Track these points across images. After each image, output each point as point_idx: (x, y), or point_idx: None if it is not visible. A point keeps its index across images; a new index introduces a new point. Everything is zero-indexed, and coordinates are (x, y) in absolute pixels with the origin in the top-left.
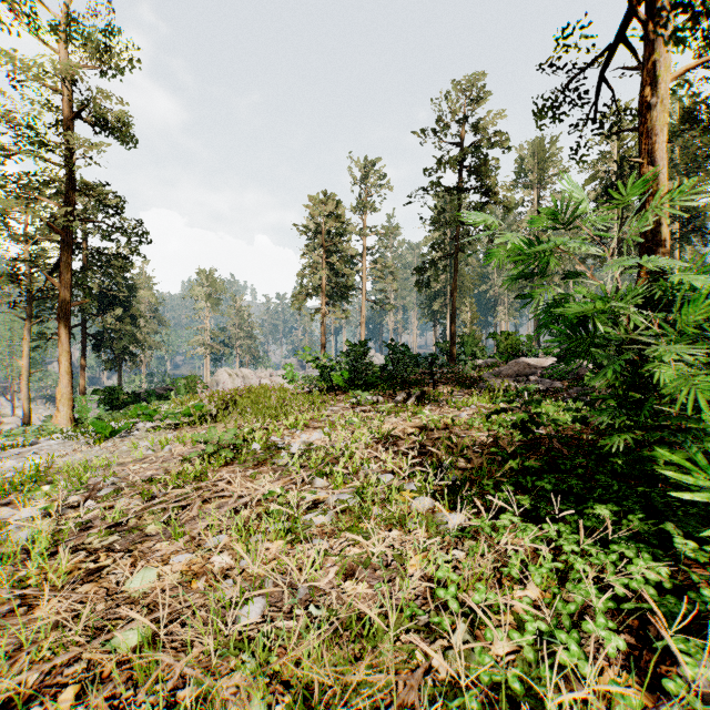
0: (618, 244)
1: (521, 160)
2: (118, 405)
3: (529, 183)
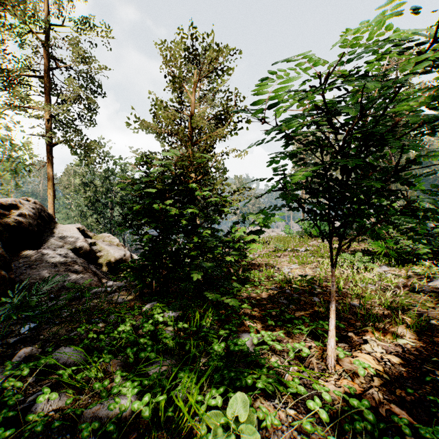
0: None
1: None
2: None
3: None
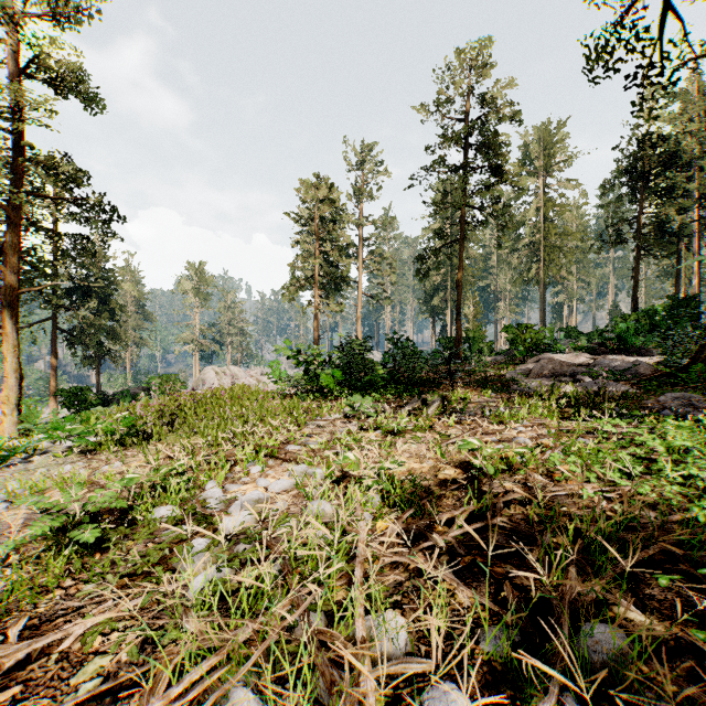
0: (638, 231)
1: (526, 147)
2: (85, 407)
3: (535, 171)
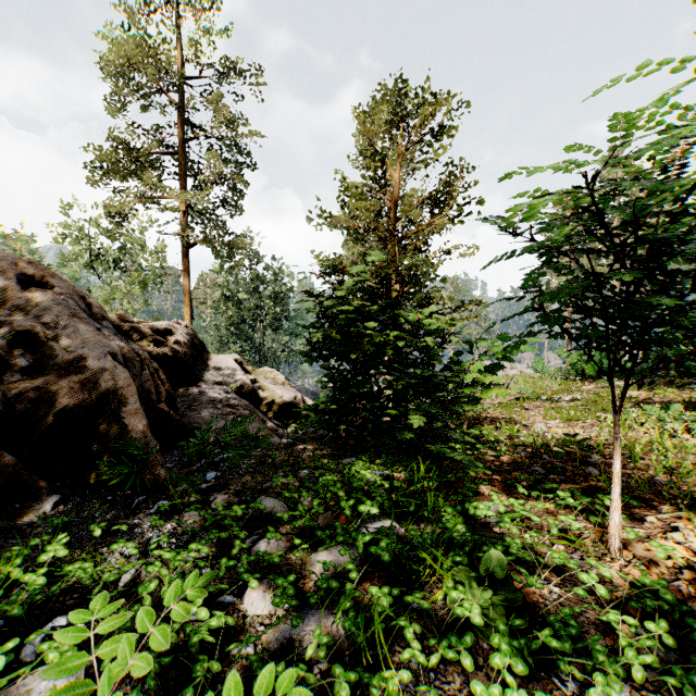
0: None
1: None
2: None
3: None
